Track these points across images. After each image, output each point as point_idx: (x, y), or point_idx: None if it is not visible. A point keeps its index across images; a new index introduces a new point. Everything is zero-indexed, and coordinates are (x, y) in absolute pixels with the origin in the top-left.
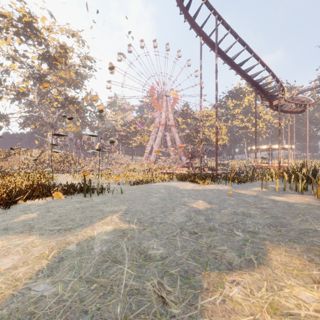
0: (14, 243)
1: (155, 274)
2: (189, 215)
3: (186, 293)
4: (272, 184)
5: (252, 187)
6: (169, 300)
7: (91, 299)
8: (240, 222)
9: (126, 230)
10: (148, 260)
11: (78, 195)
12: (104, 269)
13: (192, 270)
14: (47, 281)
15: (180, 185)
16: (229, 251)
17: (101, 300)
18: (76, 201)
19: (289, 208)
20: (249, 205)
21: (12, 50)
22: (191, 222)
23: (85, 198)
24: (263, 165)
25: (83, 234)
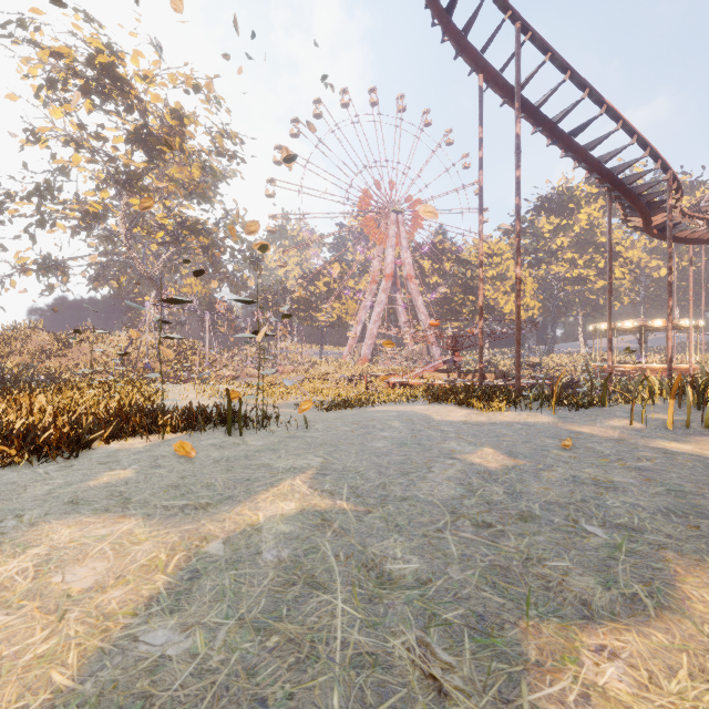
0: (93, 534)
1: (409, 621)
2: (468, 483)
3: (490, 671)
4: (654, 412)
5: (606, 419)
6: (451, 685)
7: (271, 671)
8: (593, 503)
9: (328, 513)
10: (387, 586)
11: (215, 431)
12: (291, 602)
13: (494, 614)
14: (170, 623)
15: (435, 412)
16: (577, 572)
17: (294, 676)
18: (211, 444)
19: (708, 470)
20: (607, 461)
21: (74, 126)
22: (474, 499)
23: (230, 439)
24: (625, 367)
25: (236, 519)
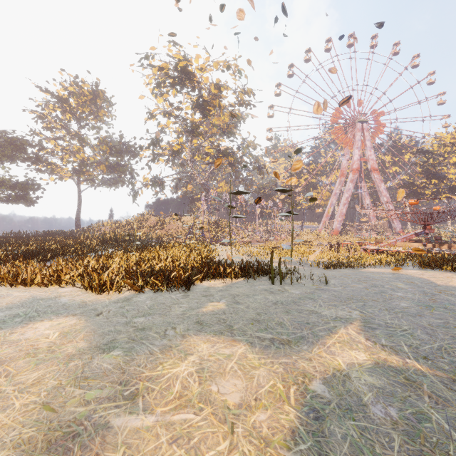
0: (221, 352)
1: None
2: None
3: None
4: None
5: None
6: None
7: None
8: None
9: (406, 372)
10: None
11: (260, 279)
12: None
13: None
14: None
15: (433, 277)
16: None
17: None
18: (263, 289)
19: None
20: None
21: (167, 106)
22: None
23: (274, 286)
24: None
25: (320, 361)
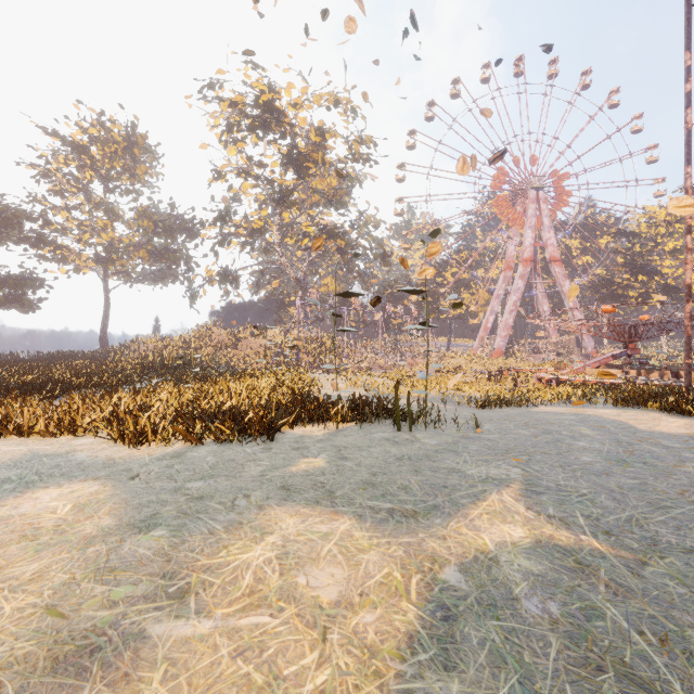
0: (316, 529)
1: None
2: None
3: None
4: None
5: None
6: None
7: None
8: None
9: (578, 553)
10: None
11: (380, 423)
12: None
13: None
14: (453, 689)
15: (633, 420)
16: None
17: None
18: (384, 438)
19: None
20: None
21: (243, 160)
22: None
23: (400, 434)
24: None
25: (458, 539)
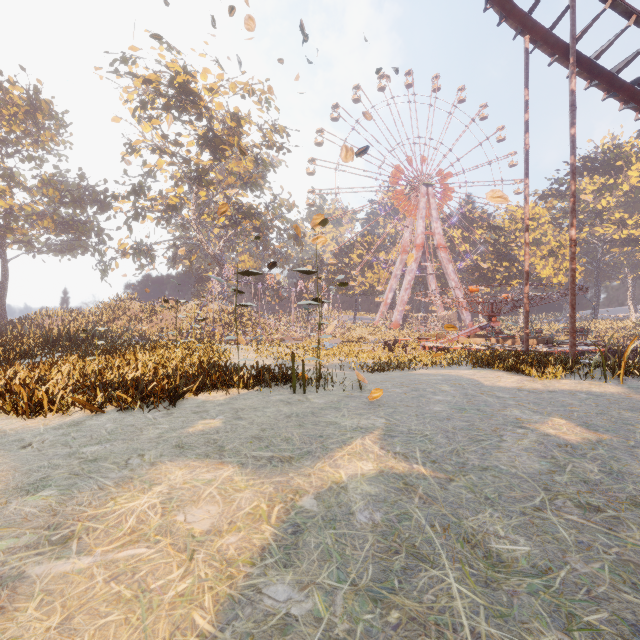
0: (201, 478)
1: (543, 617)
2: (550, 456)
3: None
4: None
5: None
6: None
7: None
8: None
9: (408, 477)
10: (500, 569)
11: (279, 388)
12: (400, 573)
13: None
14: (287, 579)
15: (483, 378)
16: None
17: None
18: (279, 400)
19: None
20: None
21: (159, 137)
22: (566, 476)
23: (294, 396)
24: None
25: (320, 475)
